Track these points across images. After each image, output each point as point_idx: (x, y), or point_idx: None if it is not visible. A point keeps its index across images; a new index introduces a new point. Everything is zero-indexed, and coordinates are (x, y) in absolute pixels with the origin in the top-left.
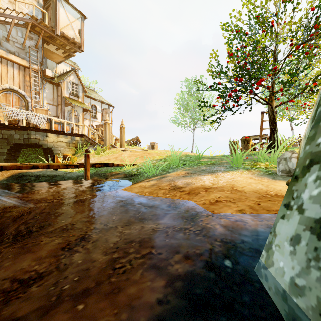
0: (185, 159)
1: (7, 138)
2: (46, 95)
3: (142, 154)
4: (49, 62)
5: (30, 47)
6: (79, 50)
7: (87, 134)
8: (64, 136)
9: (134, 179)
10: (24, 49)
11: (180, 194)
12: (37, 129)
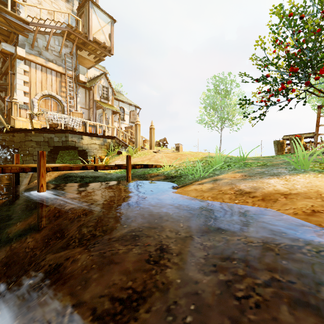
0: (226, 160)
1: (48, 140)
2: (79, 99)
3: (175, 155)
4: (81, 68)
5: (66, 55)
6: (109, 54)
7: (116, 136)
8: (97, 138)
9: (177, 182)
10: (60, 57)
11: (252, 201)
12: (74, 132)
